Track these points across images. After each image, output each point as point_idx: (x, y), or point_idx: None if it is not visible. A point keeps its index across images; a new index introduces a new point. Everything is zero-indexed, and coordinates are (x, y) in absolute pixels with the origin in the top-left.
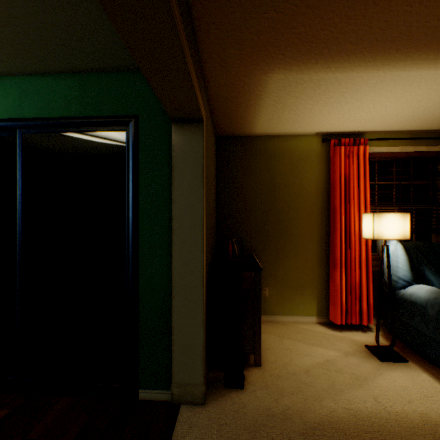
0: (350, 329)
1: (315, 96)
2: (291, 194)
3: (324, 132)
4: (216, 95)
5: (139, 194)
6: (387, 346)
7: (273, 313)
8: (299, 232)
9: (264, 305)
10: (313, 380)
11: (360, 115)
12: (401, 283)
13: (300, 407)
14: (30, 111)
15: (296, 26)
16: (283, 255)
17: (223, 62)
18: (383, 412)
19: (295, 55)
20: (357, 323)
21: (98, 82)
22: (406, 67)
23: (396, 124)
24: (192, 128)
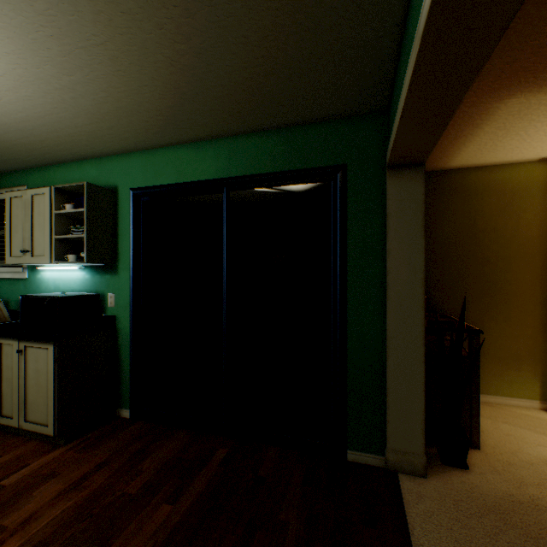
0: None
1: None
2: (500, 241)
3: None
4: None
5: (347, 246)
6: None
7: None
8: (512, 288)
9: None
10: None
11: None
12: None
13: None
14: (237, 170)
15: None
16: (488, 318)
17: None
18: None
19: None
20: None
21: (304, 134)
22: None
23: None
24: (409, 172)
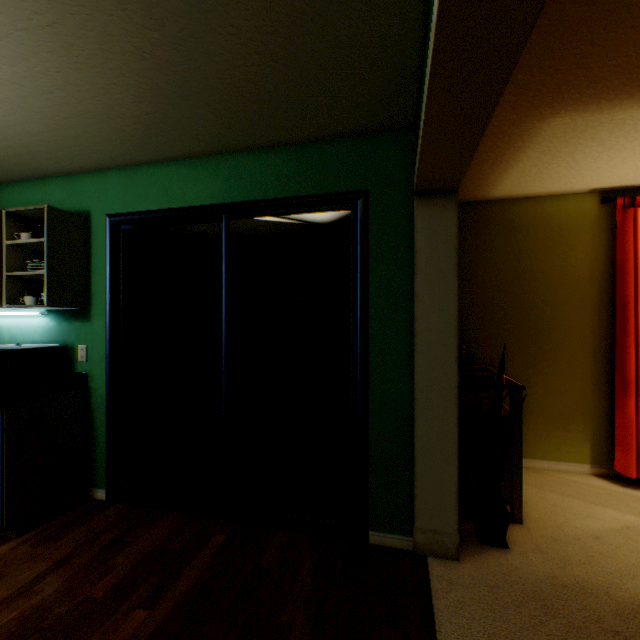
0: None
1: (610, 140)
2: (547, 283)
3: (604, 188)
4: None
5: (369, 287)
6: None
7: None
8: (560, 337)
9: None
10: (612, 550)
11: None
12: None
13: (602, 581)
14: (239, 194)
15: (615, 57)
16: (534, 371)
17: None
18: None
19: (599, 92)
20: None
21: (318, 152)
22: None
23: None
24: (441, 201)
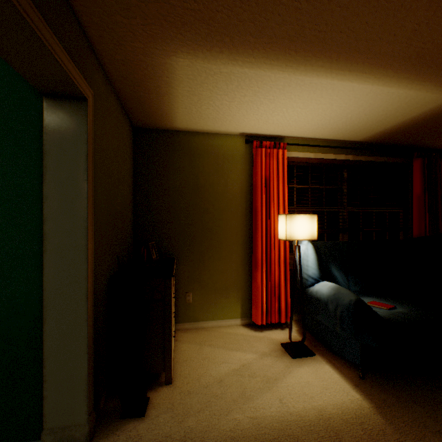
0: (271, 328)
1: (230, 92)
2: (216, 195)
3: (247, 133)
4: (118, 75)
5: None
6: (299, 342)
7: (198, 319)
8: (224, 233)
9: (188, 312)
10: (225, 390)
11: (277, 118)
12: (311, 281)
13: (205, 426)
14: None
15: None
16: (208, 258)
17: (112, 32)
18: (286, 414)
19: (197, 38)
20: (277, 321)
21: None
22: (308, 72)
23: (309, 131)
24: (72, 106)
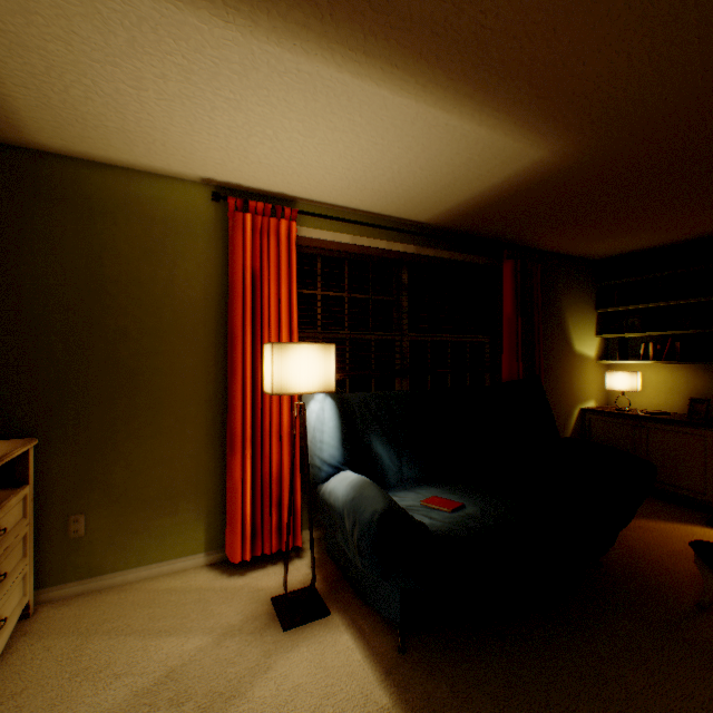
0: (266, 563)
1: (121, 58)
2: (147, 301)
3: (218, 180)
4: None
5: None
6: (305, 592)
7: (102, 569)
8: (167, 381)
9: (75, 558)
10: None
11: (264, 152)
12: (327, 471)
13: None
14: None
15: None
16: (128, 435)
17: None
18: None
19: None
20: (276, 550)
21: None
22: (282, 36)
23: (337, 191)
24: None
